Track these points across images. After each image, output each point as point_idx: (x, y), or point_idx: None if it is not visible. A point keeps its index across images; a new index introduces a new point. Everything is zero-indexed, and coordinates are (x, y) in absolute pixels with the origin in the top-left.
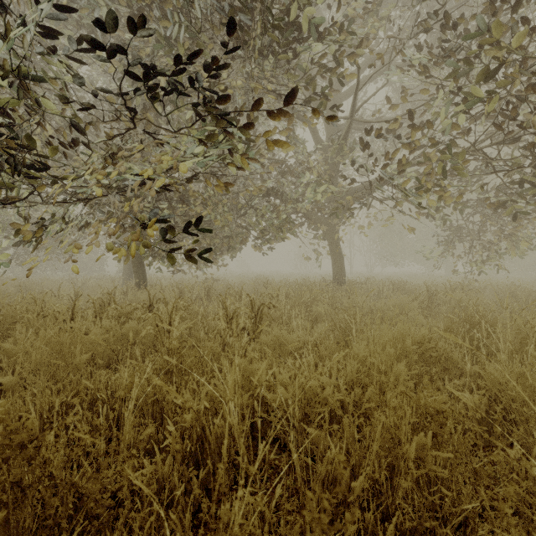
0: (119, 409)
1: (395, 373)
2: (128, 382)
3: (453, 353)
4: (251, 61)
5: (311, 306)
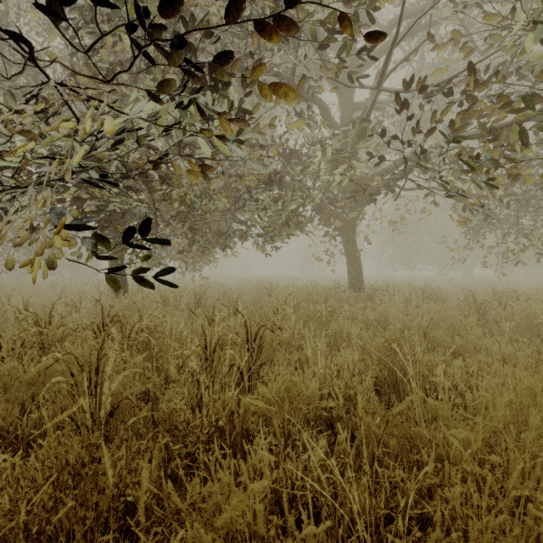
0: None
1: None
2: None
3: None
4: None
5: (328, 321)
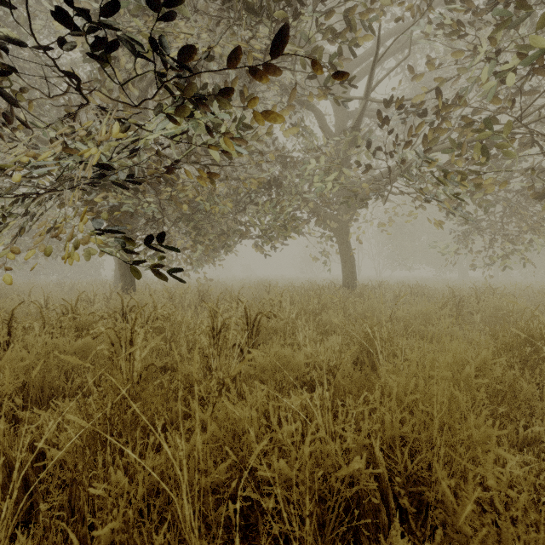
0: (29, 480)
1: (473, 436)
2: (59, 429)
3: (519, 381)
4: (247, 10)
5: (320, 314)
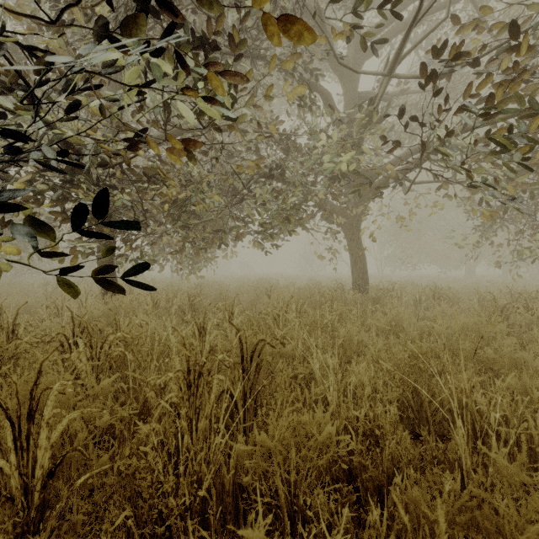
0: None
1: None
2: None
3: None
4: None
5: (334, 326)
